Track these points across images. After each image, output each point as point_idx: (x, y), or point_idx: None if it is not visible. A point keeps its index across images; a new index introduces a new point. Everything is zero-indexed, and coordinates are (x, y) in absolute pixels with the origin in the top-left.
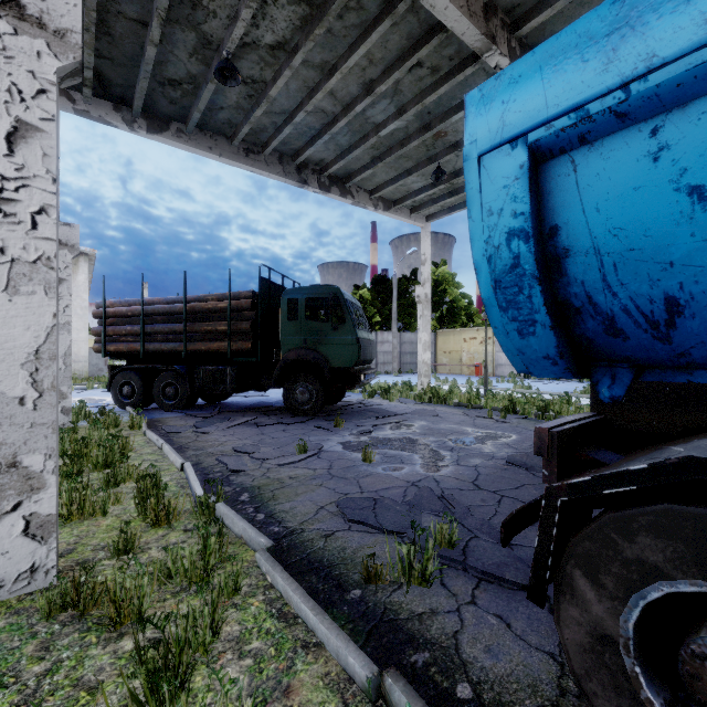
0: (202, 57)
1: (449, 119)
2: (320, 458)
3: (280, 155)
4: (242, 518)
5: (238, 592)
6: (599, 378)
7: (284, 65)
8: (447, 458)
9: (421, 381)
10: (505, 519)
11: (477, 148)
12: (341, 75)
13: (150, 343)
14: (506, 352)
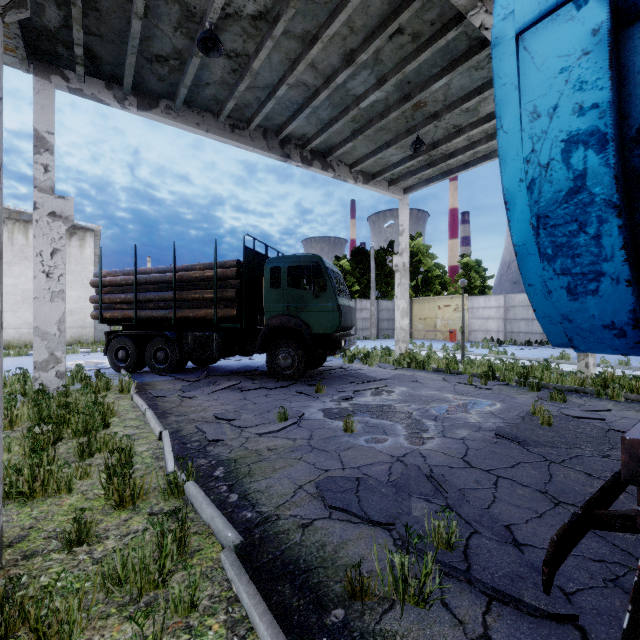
0: (187, 31)
1: (429, 88)
2: (301, 427)
3: (264, 130)
4: (211, 503)
5: (195, 608)
6: None
7: (266, 36)
8: (432, 429)
9: (399, 346)
10: (547, 553)
11: (515, 22)
12: (322, 44)
13: (143, 310)
14: (541, 319)
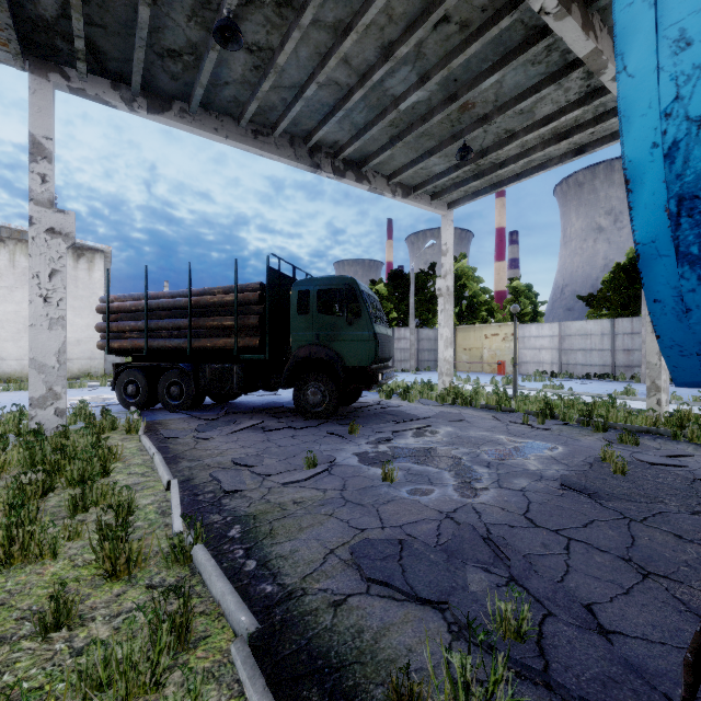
0: (202, 21)
1: (478, 86)
2: (332, 475)
3: (290, 137)
4: (222, 574)
5: None
6: None
7: (292, 26)
8: (485, 478)
9: (442, 380)
10: (685, 685)
11: None
12: (357, 35)
13: (155, 339)
14: (667, 349)
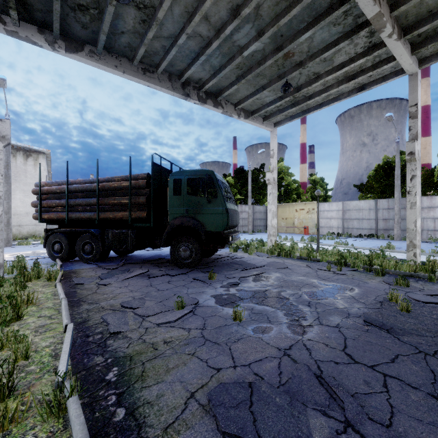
0: None
1: (297, 40)
2: (195, 315)
3: (169, 74)
4: (87, 435)
5: None
6: None
7: None
8: (309, 316)
9: (270, 239)
10: None
11: None
12: None
13: (73, 212)
14: None
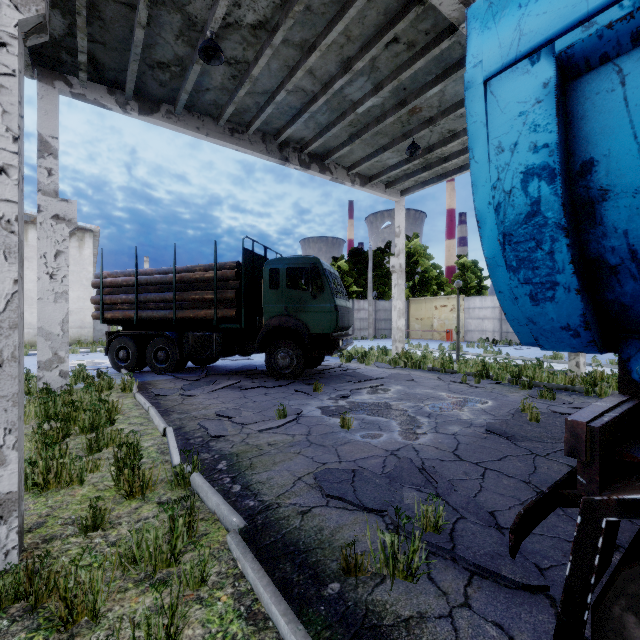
0: (188, 39)
1: (424, 94)
2: (299, 424)
3: (263, 134)
4: (216, 492)
5: (204, 583)
6: (631, 353)
7: (265, 44)
8: (425, 425)
9: (395, 346)
10: (513, 523)
11: (483, 70)
12: (320, 53)
13: (143, 310)
14: (511, 322)
